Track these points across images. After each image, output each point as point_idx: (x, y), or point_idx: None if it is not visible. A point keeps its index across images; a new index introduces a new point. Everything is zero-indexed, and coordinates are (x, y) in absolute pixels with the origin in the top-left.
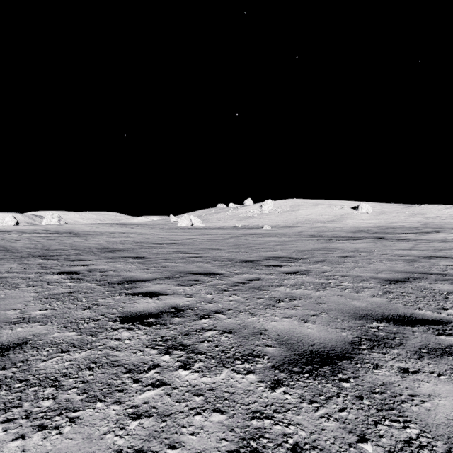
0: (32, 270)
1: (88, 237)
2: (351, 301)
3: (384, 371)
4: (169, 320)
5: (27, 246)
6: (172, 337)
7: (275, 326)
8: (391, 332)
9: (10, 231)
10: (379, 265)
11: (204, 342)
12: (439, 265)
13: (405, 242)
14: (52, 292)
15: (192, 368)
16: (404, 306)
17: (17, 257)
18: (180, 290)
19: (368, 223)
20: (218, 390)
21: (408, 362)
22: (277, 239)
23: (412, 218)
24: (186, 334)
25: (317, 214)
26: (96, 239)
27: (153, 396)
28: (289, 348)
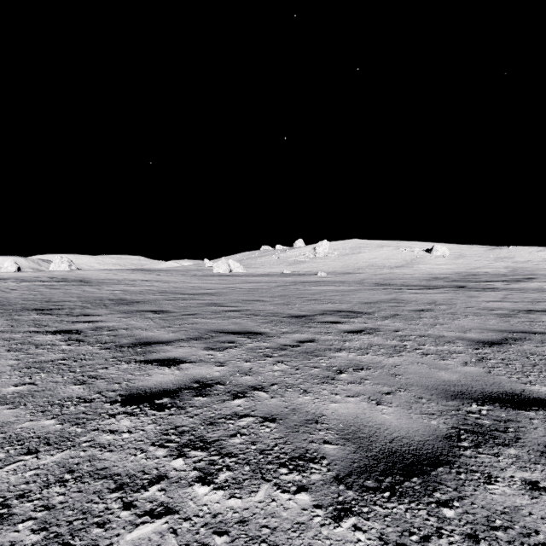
0: (21, 328)
1: (102, 286)
2: (437, 371)
3: (503, 486)
4: (189, 401)
5: (24, 297)
6: (190, 429)
7: (336, 410)
8: (499, 419)
9: (7, 278)
10: (465, 321)
11: (236, 436)
12: (541, 322)
13: (492, 292)
14: (38, 359)
15: (214, 481)
16: (509, 378)
17: (6, 312)
18: (209, 356)
19: (444, 269)
20: (252, 523)
21: (535, 471)
22: (334, 288)
23: (498, 263)
24: (211, 423)
25: (382, 257)
26: (111, 288)
27: (149, 534)
28: (357, 446)
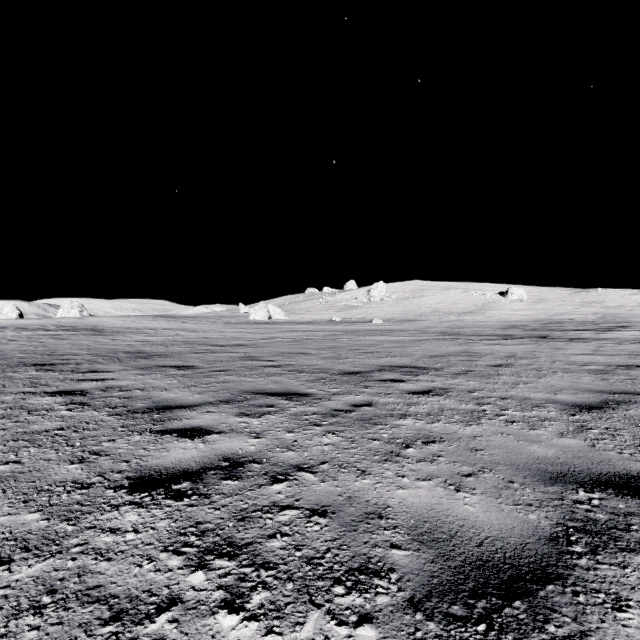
0: (14, 388)
1: (118, 335)
2: (527, 445)
3: (638, 615)
4: (216, 487)
5: (23, 349)
6: (216, 526)
7: (405, 499)
8: (617, 512)
9: (6, 326)
10: (553, 379)
11: (275, 537)
12: None
13: (581, 343)
14: (29, 429)
15: (245, 607)
16: (620, 455)
17: None
18: (243, 424)
19: (522, 315)
20: None
21: None
22: (393, 339)
23: (584, 308)
24: (243, 518)
25: (449, 302)
26: (128, 339)
27: None
28: (436, 552)
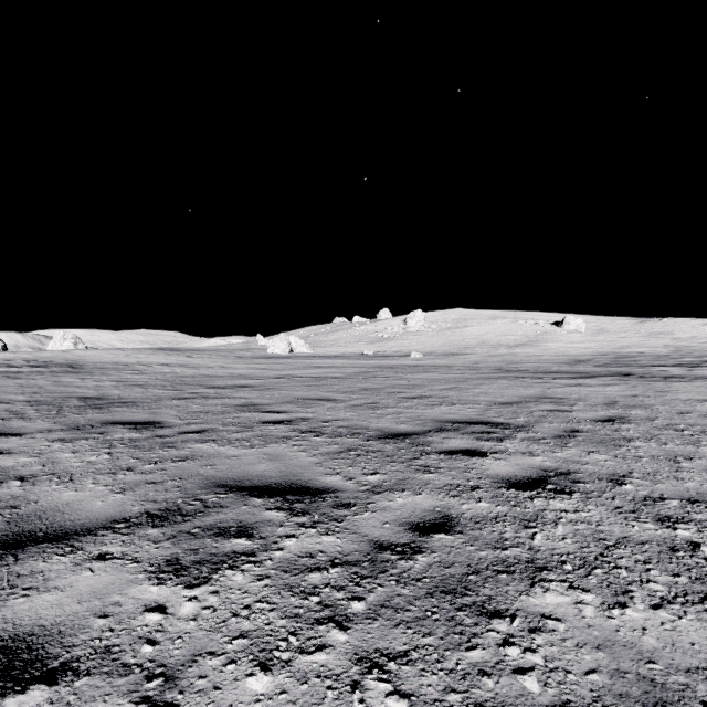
0: None
1: (94, 373)
2: None
3: None
4: None
5: None
6: None
7: None
8: None
9: None
10: None
11: None
12: None
13: (684, 383)
14: None
15: None
16: None
17: None
18: (149, 620)
19: (582, 348)
20: None
21: None
22: (441, 377)
23: (652, 340)
24: None
25: (497, 333)
26: (104, 377)
27: None
28: None
